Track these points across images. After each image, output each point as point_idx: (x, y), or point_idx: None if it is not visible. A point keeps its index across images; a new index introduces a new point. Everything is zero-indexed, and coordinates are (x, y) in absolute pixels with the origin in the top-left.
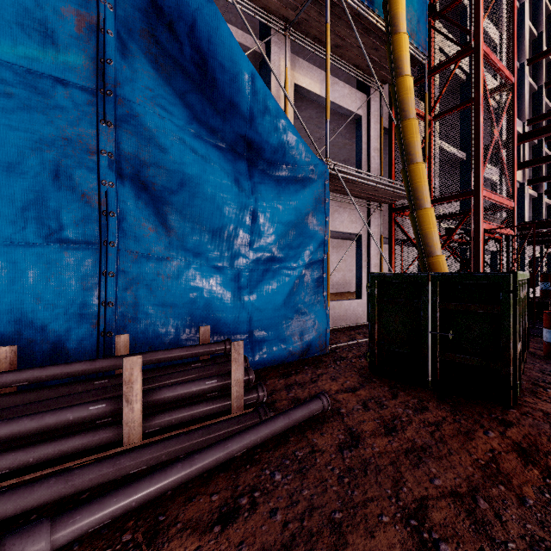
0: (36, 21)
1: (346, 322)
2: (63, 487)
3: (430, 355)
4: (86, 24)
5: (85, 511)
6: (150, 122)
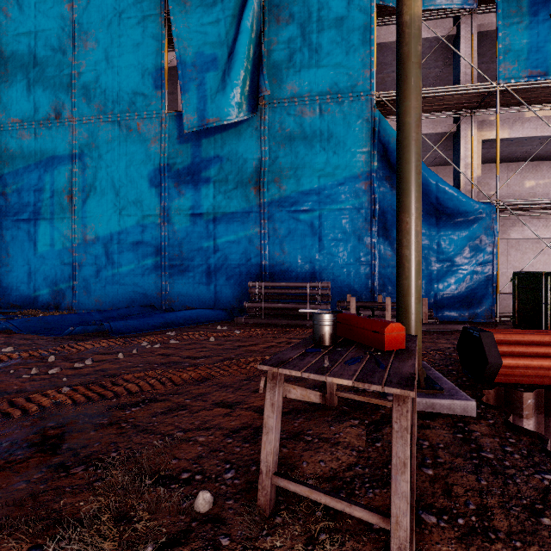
0: (353, 192)
1: None
2: None
3: (544, 316)
4: (367, 185)
5: None
6: (389, 214)
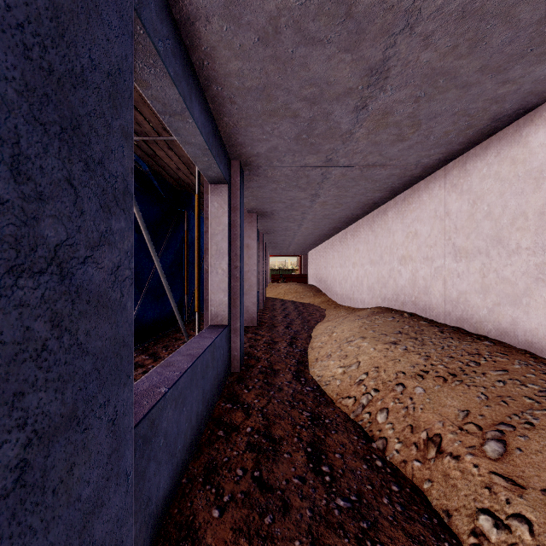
0: None
1: None
2: None
3: None
4: None
5: None
6: None
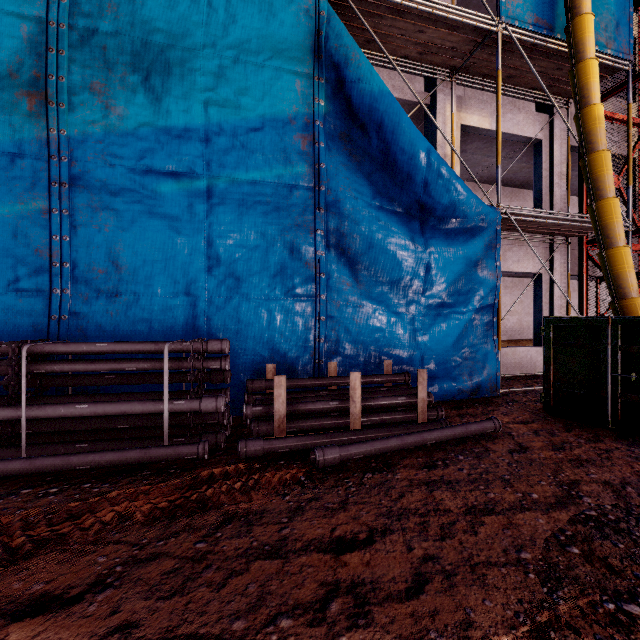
0: (281, 150)
1: (521, 371)
2: (330, 439)
3: (610, 396)
4: (307, 142)
5: (352, 447)
6: (348, 204)
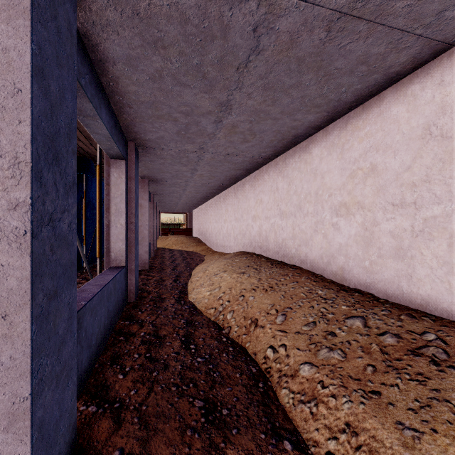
0: None
1: None
2: None
3: None
4: None
5: None
6: None
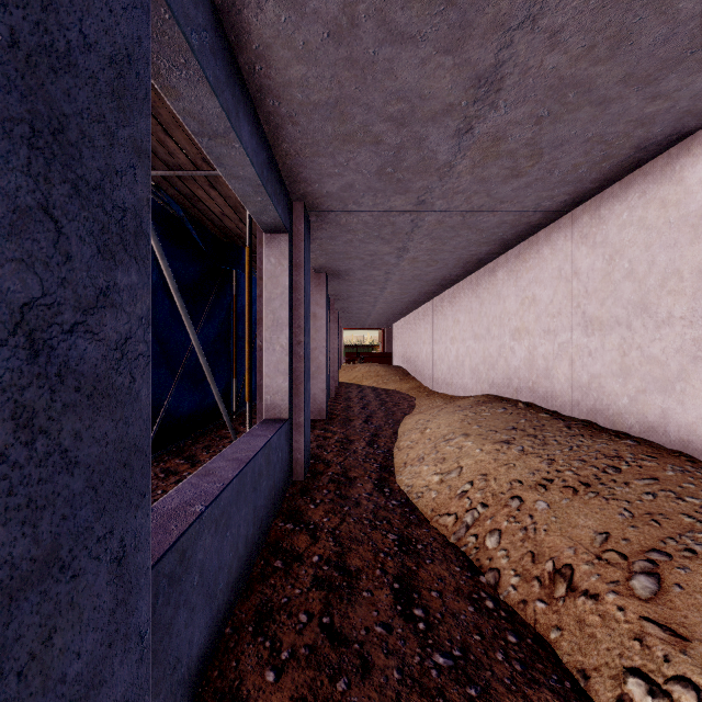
0: None
1: None
2: None
3: None
4: None
5: None
6: None
